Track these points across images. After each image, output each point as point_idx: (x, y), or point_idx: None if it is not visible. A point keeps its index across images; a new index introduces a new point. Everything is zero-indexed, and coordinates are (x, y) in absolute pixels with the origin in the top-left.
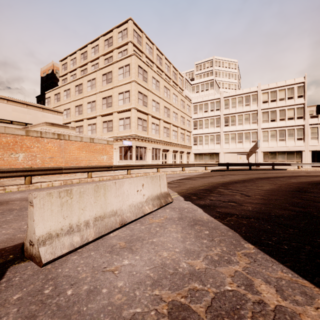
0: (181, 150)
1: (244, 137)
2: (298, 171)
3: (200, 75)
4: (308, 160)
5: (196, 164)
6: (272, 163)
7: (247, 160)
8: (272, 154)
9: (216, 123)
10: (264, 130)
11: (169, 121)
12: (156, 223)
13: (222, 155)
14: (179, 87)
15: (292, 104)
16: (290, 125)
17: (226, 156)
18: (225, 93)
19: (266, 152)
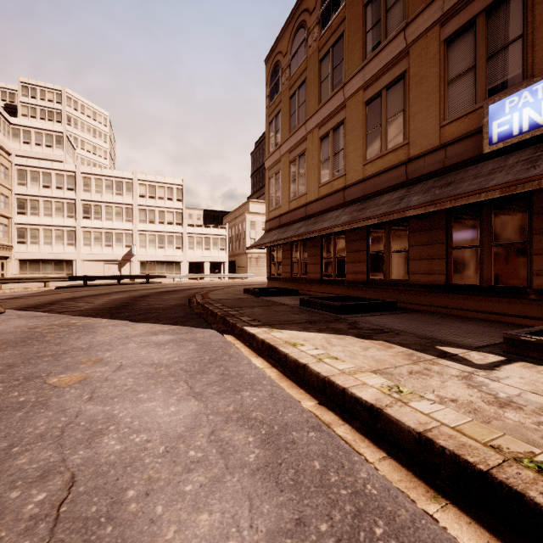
0: None
1: (115, 239)
2: (172, 283)
3: (33, 107)
4: (186, 271)
5: (27, 278)
6: (146, 276)
7: (119, 272)
8: (151, 264)
9: (68, 210)
10: (142, 233)
11: None
12: None
13: (79, 264)
14: None
15: (171, 207)
16: (170, 231)
17: (87, 266)
18: (84, 167)
19: (144, 261)
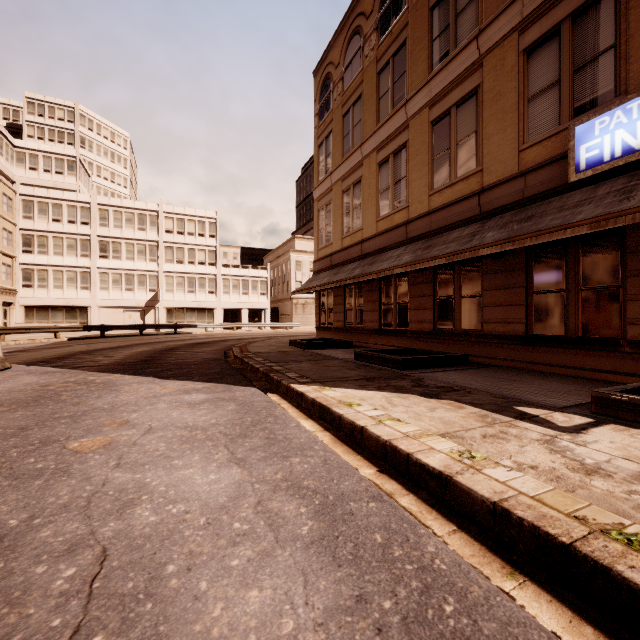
0: None
1: (137, 281)
2: (204, 334)
3: (40, 127)
4: (221, 320)
5: (34, 328)
6: (174, 325)
7: (142, 321)
8: (180, 311)
9: (82, 248)
10: (169, 275)
11: None
12: (3, 377)
13: (95, 312)
14: None
15: (203, 244)
16: (201, 273)
17: (104, 314)
18: (101, 197)
19: (171, 308)
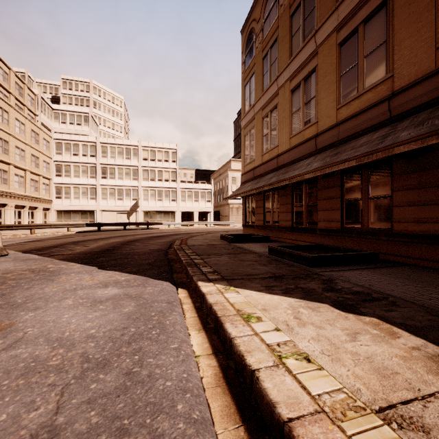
0: (32, 205)
1: (125, 193)
2: (166, 229)
3: (70, 96)
4: (179, 219)
5: (54, 224)
6: (146, 223)
7: (128, 220)
8: (152, 213)
9: (91, 172)
10: (145, 189)
11: (8, 160)
12: None
13: (98, 214)
14: (29, 110)
15: (168, 167)
16: (167, 187)
17: (104, 215)
18: (102, 138)
19: (147, 211)
